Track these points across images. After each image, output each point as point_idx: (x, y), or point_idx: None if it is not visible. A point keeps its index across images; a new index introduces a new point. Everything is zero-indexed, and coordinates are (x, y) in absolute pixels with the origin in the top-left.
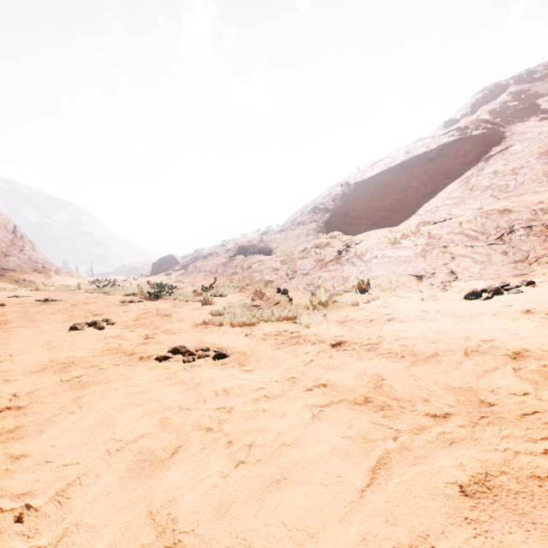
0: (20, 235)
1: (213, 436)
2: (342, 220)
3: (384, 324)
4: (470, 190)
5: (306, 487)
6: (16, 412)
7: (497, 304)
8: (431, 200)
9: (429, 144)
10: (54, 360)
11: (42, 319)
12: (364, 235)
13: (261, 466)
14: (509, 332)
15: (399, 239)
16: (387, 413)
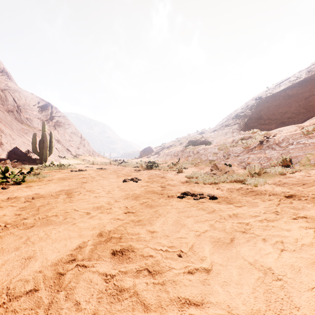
0: (83, 138)
1: (249, 235)
2: (257, 122)
3: None
4: None
5: None
6: (132, 214)
7: None
8: None
9: None
10: (128, 194)
11: (106, 177)
12: (277, 130)
13: (298, 253)
14: None
15: (311, 131)
16: None
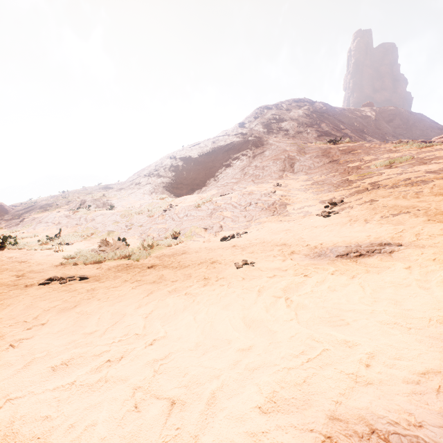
0: None
1: (92, 299)
2: (170, 184)
3: (179, 255)
4: (244, 175)
5: (128, 300)
6: None
7: (228, 243)
8: (225, 178)
9: (226, 140)
10: None
11: None
12: (183, 198)
13: (113, 301)
14: (221, 255)
15: (200, 204)
16: (159, 283)
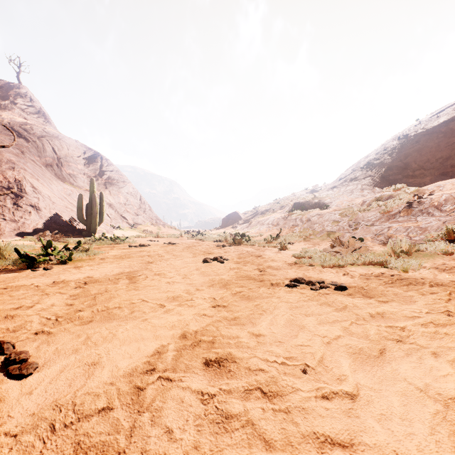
0: (143, 201)
1: (408, 346)
2: (400, 173)
3: None
4: None
5: None
6: (224, 308)
7: None
8: None
9: None
10: (213, 280)
11: (178, 255)
12: (435, 185)
13: None
14: None
15: None
16: None
